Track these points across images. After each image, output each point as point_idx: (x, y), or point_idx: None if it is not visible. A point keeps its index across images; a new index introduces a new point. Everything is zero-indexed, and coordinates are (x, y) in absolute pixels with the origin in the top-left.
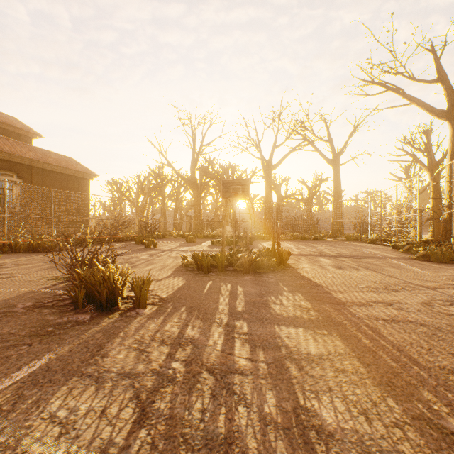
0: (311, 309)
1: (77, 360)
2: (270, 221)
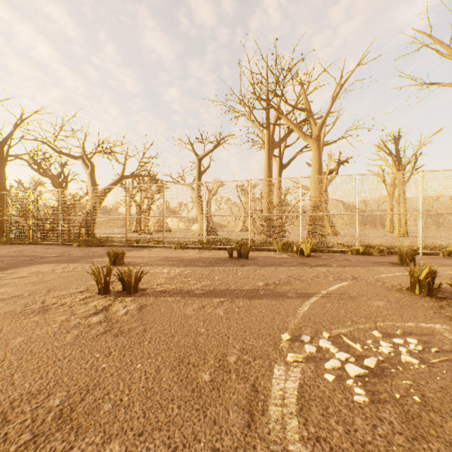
0: None
1: None
2: None
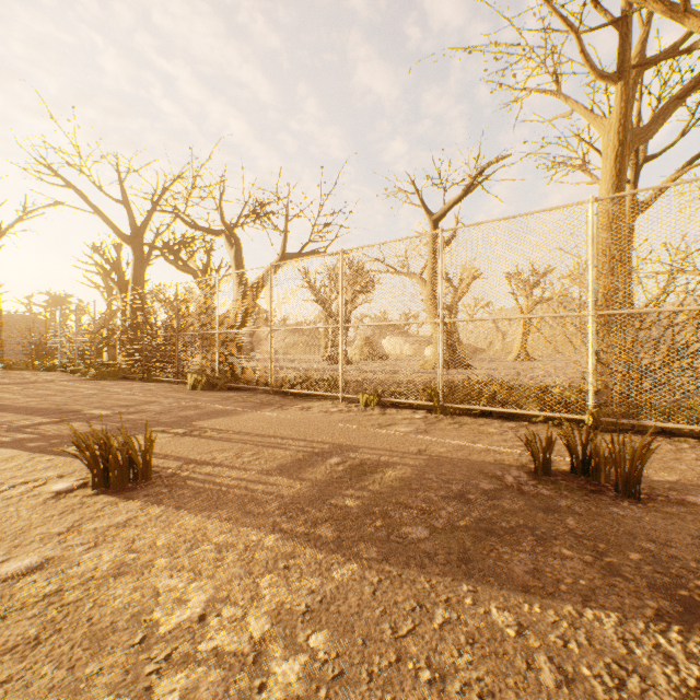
0: None
1: None
2: None
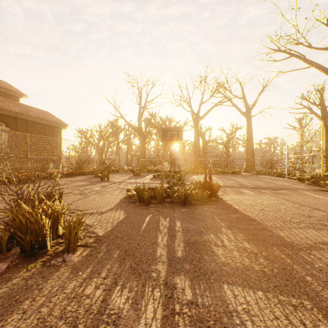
0: (258, 255)
1: None
2: (198, 159)
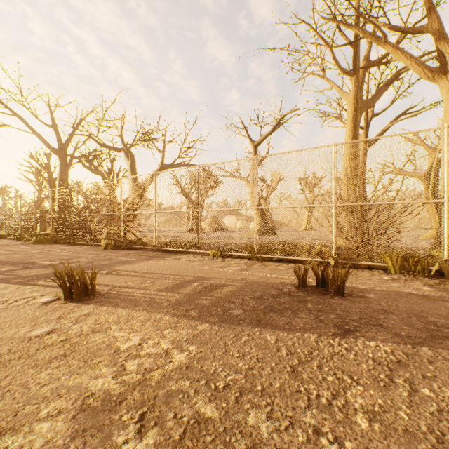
0: None
1: None
2: None
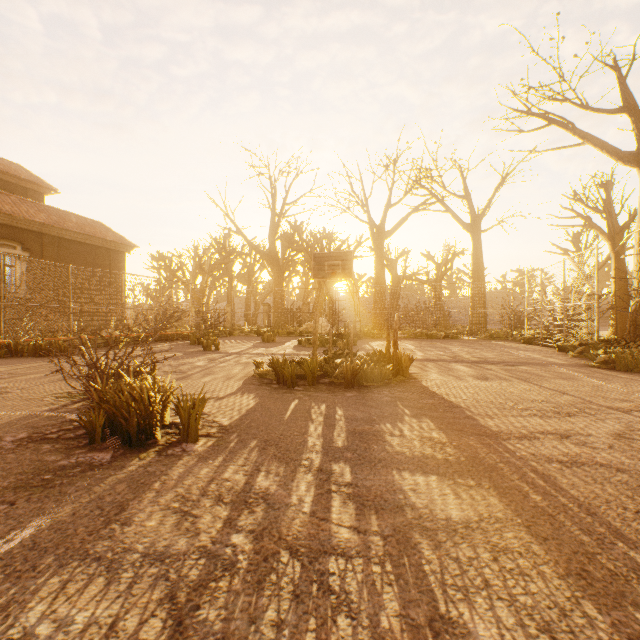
0: (447, 444)
1: (82, 529)
2: (382, 312)
